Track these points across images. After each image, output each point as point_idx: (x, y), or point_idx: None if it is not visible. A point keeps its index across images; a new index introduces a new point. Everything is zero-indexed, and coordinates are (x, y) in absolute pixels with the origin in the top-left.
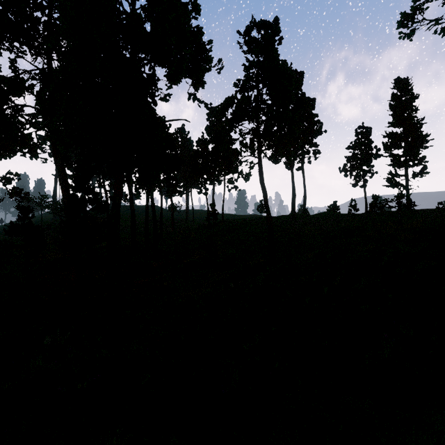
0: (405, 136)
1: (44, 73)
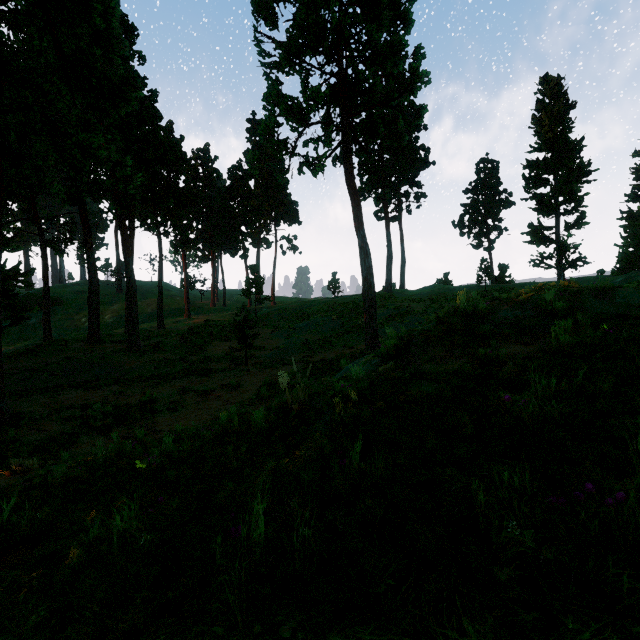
0: (558, 163)
1: None
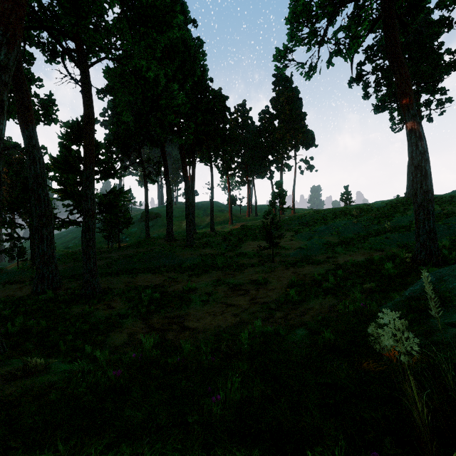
0: None
1: None
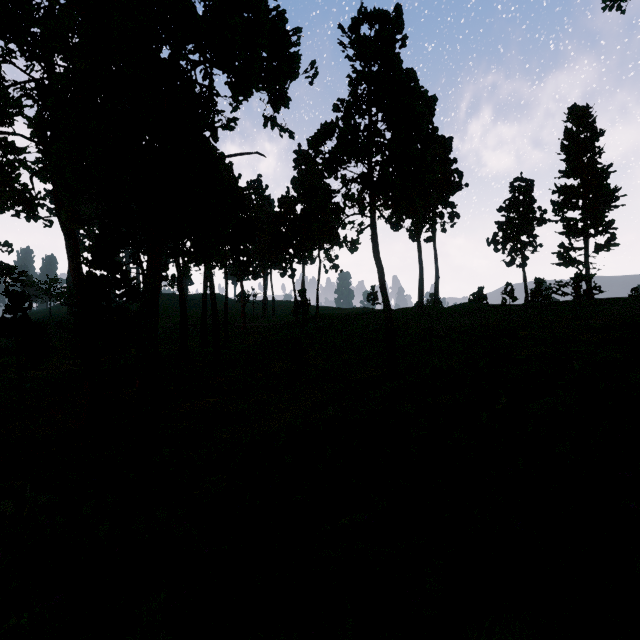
0: (584, 191)
1: (42, 84)
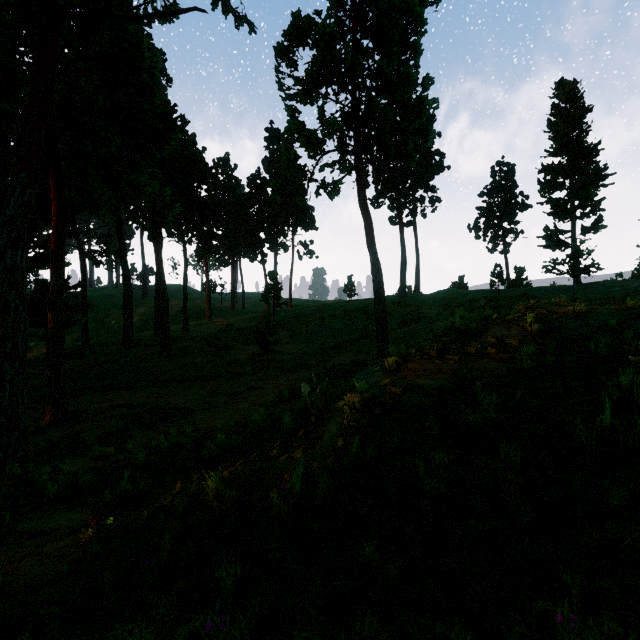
0: (573, 168)
1: None
